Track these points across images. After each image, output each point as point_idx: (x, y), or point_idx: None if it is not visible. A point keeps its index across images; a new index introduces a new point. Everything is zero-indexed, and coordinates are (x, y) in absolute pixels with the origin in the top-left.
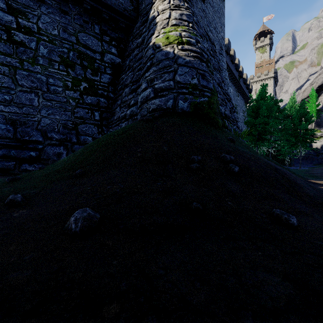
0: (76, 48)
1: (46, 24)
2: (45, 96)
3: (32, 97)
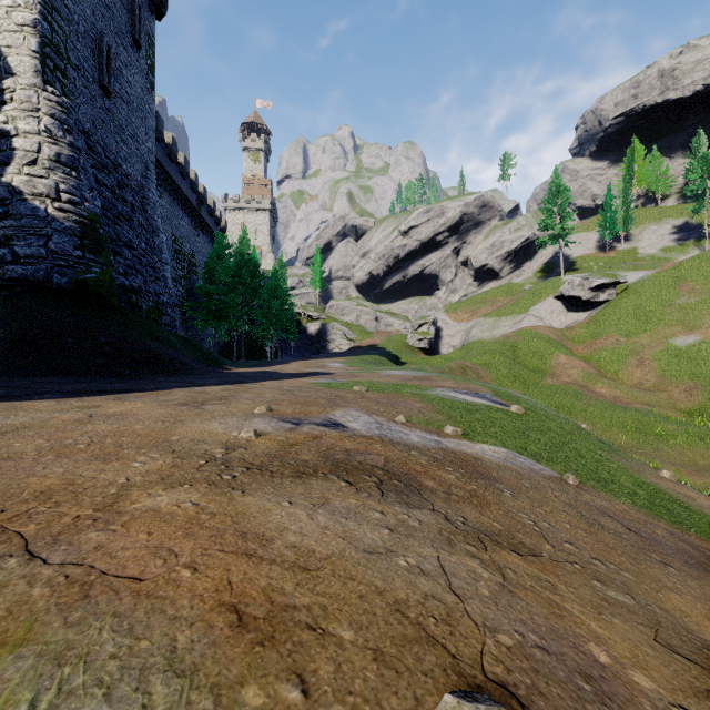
0: None
1: None
2: None
3: None
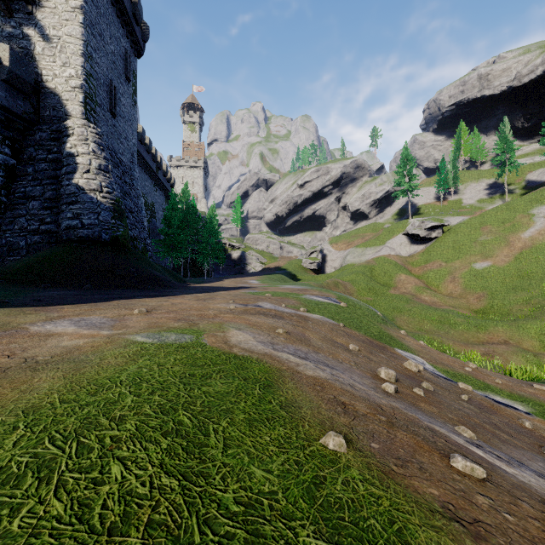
0: None
1: None
2: None
3: None
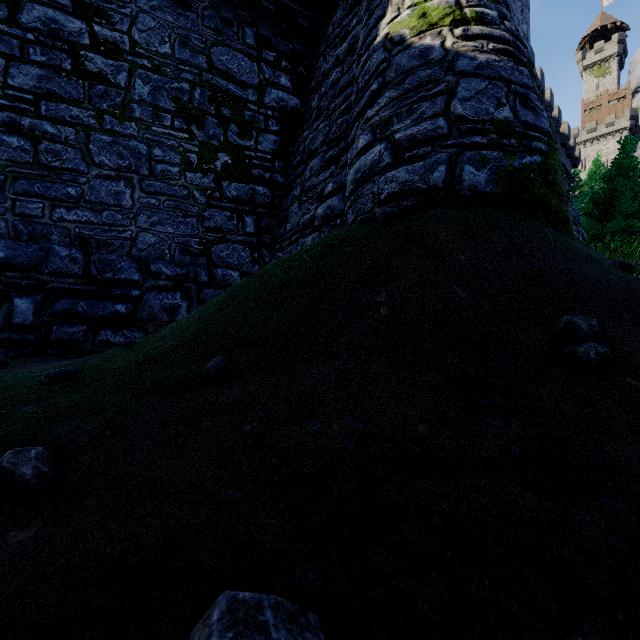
0: (207, 80)
1: (147, 33)
2: (146, 186)
3: (120, 188)
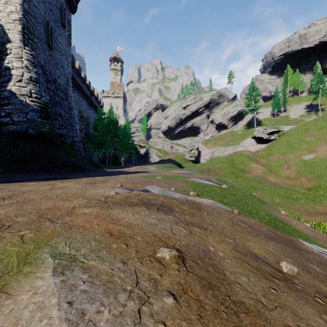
0: None
1: None
2: None
3: None
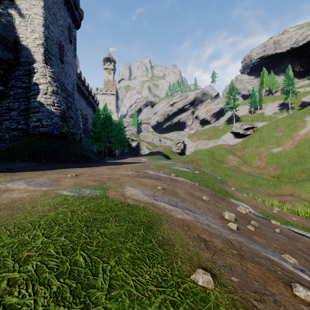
0: None
1: None
2: None
3: None
